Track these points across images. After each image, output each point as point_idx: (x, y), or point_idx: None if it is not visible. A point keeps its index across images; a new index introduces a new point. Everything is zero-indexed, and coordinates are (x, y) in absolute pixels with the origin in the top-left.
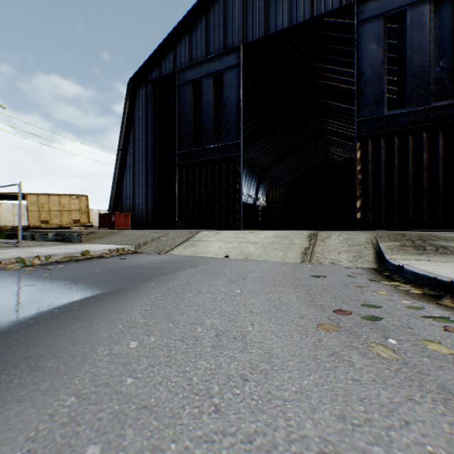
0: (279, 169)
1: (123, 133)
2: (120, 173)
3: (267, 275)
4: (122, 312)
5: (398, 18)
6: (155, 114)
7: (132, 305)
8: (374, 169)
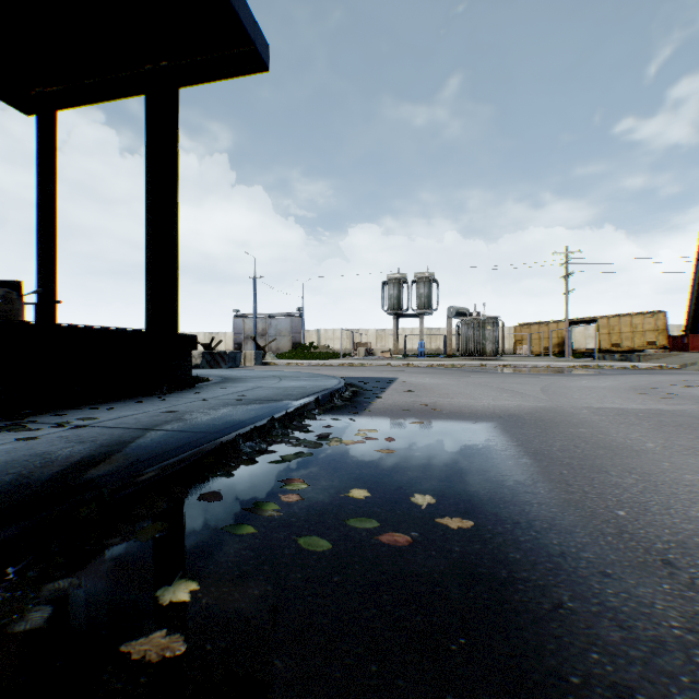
0: None
1: None
2: (698, 286)
3: None
4: (627, 375)
5: None
6: None
7: (632, 375)
8: None
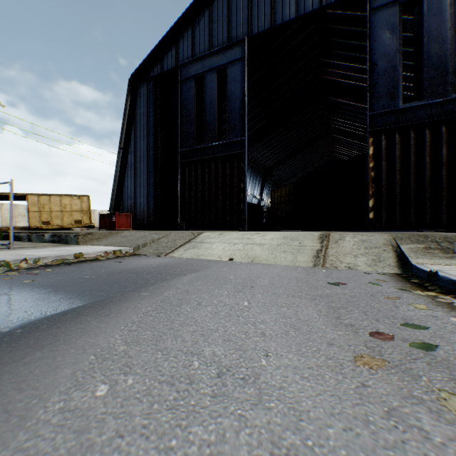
0: (284, 169)
1: (124, 131)
2: (122, 172)
3: (278, 282)
4: (100, 334)
5: (414, 4)
6: (157, 111)
7: (115, 323)
8: (388, 166)
